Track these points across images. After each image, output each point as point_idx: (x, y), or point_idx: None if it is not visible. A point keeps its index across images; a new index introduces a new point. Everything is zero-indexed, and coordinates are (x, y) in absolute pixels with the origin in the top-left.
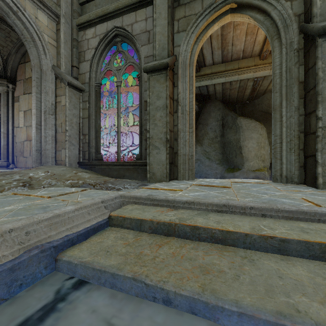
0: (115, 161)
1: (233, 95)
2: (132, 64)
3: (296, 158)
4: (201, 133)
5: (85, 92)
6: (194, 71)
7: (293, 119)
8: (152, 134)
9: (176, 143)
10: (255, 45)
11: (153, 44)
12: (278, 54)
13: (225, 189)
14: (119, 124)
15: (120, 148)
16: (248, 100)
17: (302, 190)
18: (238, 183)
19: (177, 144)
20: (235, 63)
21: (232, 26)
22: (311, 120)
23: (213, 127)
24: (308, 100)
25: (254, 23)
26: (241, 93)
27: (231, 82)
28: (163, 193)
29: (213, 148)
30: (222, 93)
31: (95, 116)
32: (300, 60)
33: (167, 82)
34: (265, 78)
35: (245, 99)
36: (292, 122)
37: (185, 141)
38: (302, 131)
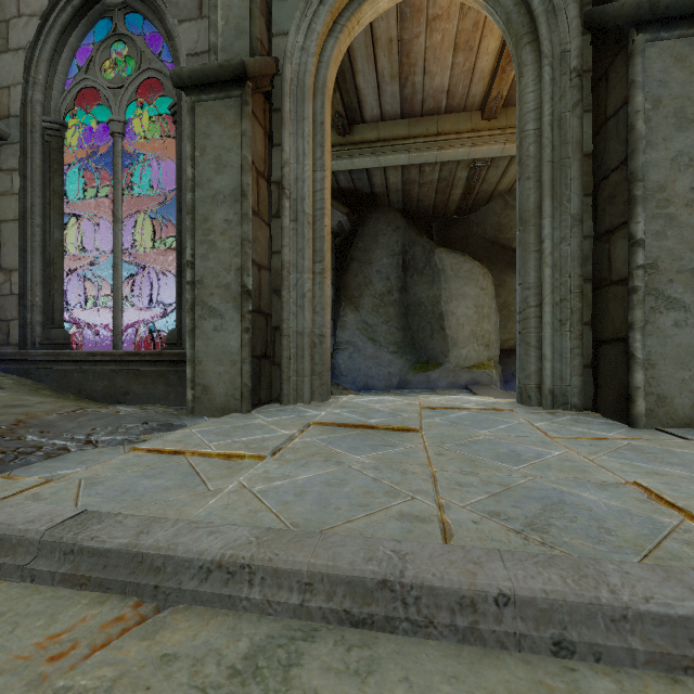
0: (98, 351)
1: (426, 199)
2: (156, 75)
3: (575, 344)
4: (358, 281)
5: (9, 143)
6: (329, 111)
7: (567, 246)
8: (202, 272)
9: (278, 302)
10: (475, 80)
11: (208, 15)
12: (532, 83)
13: (402, 441)
14: (120, 242)
15: (122, 312)
16: (458, 213)
17: (603, 436)
18: (437, 410)
19: (280, 304)
20: (430, 121)
21: (423, 20)
22: (615, 250)
23: (384, 269)
24: (606, 197)
25: (477, 1)
26: (442, 197)
27: (421, 167)
28: (182, 481)
29: (384, 317)
30: (403, 192)
31: (44, 217)
32: (585, 100)
33: (244, 121)
34: (493, 163)
35: (451, 211)
36: (566, 254)
37: (303, 296)
38: (588, 277)
